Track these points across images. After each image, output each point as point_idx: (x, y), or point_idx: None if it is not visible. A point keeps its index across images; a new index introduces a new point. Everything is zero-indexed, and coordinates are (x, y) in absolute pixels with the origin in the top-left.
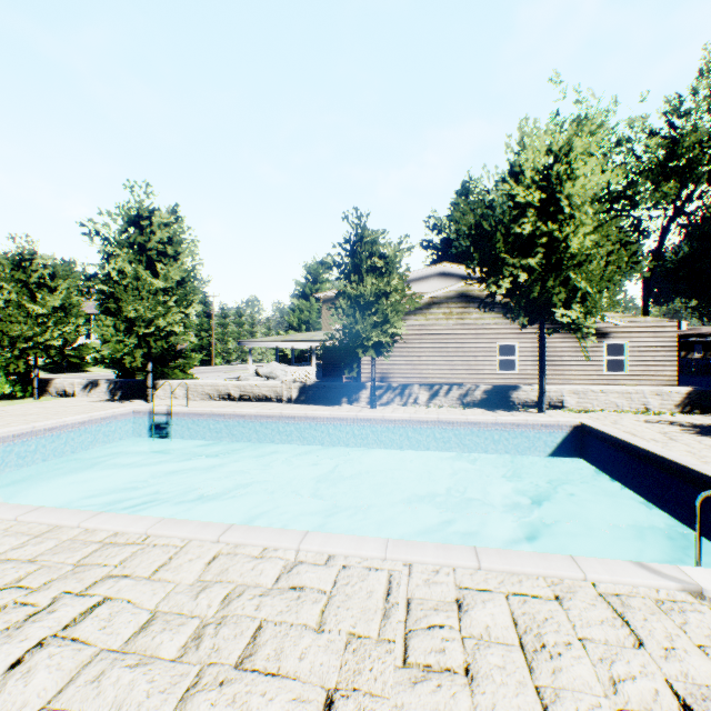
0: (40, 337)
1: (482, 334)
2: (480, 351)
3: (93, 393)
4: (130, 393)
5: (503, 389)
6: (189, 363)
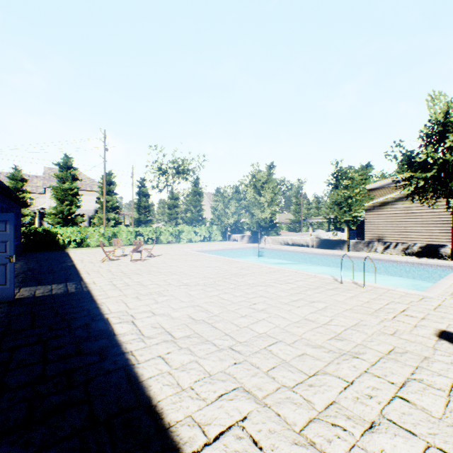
0: (228, 220)
1: None
2: None
3: (243, 240)
4: (254, 241)
5: (433, 246)
6: (278, 230)
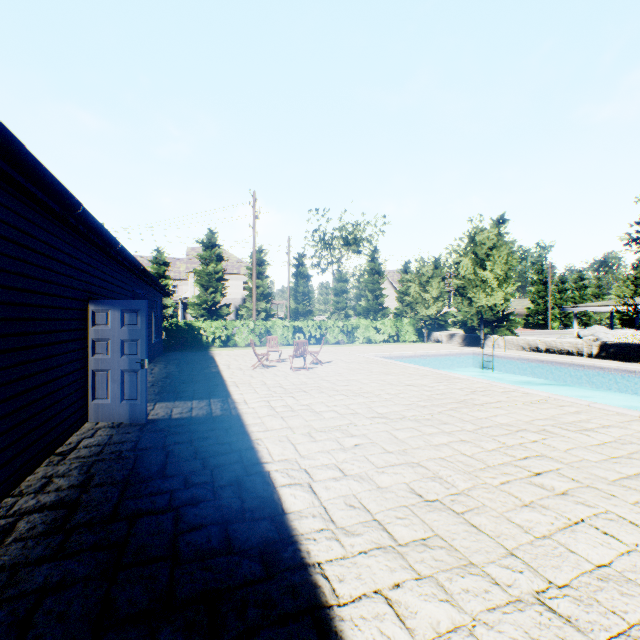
0: (426, 310)
1: None
2: None
3: (451, 342)
4: (470, 343)
5: None
6: (513, 325)
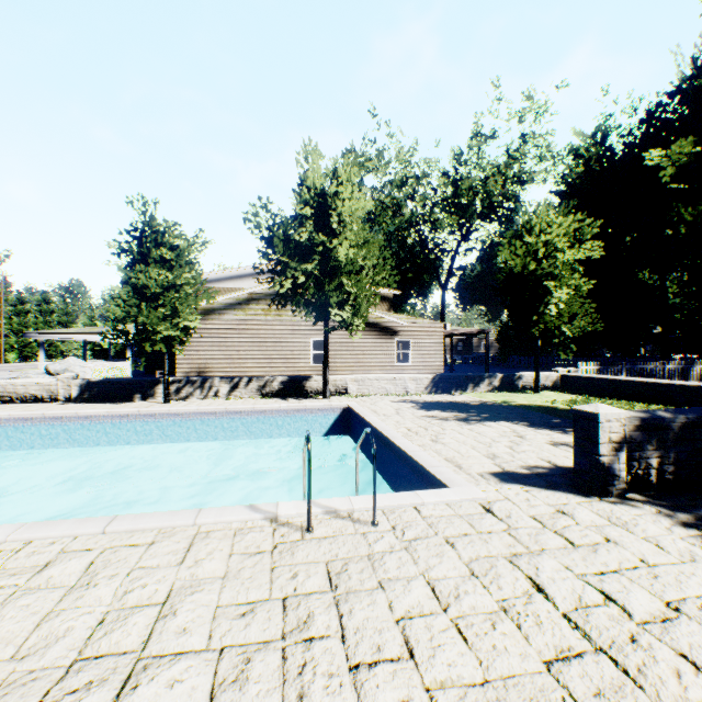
0: None
1: (299, 330)
2: (297, 346)
3: None
4: None
5: (299, 379)
6: None
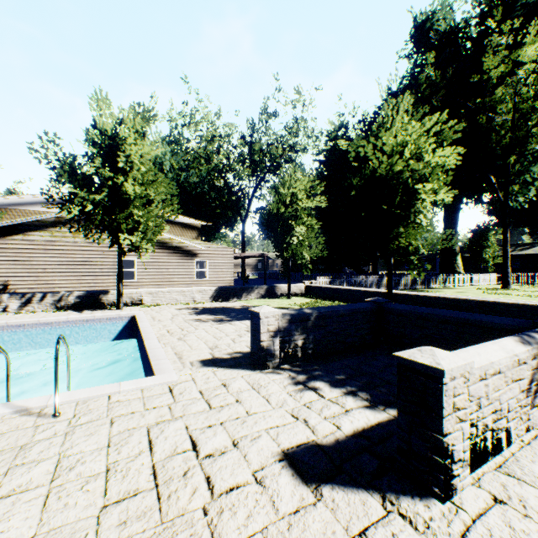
0: None
1: (108, 251)
2: (106, 265)
3: None
4: None
5: (96, 293)
6: None
